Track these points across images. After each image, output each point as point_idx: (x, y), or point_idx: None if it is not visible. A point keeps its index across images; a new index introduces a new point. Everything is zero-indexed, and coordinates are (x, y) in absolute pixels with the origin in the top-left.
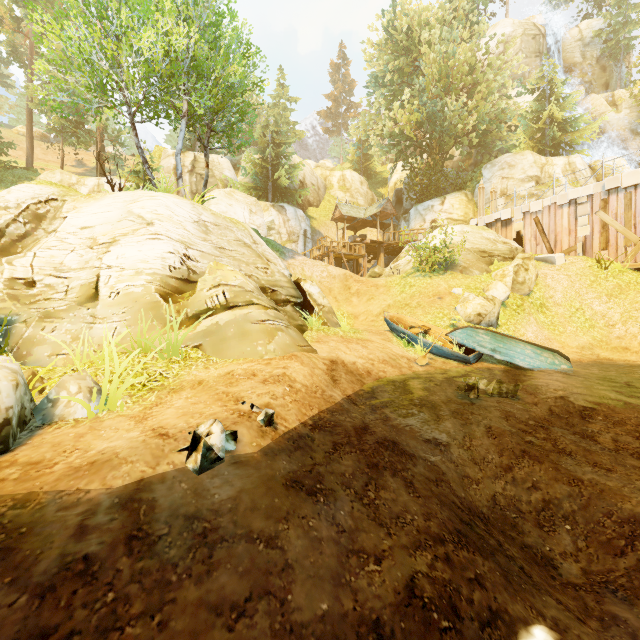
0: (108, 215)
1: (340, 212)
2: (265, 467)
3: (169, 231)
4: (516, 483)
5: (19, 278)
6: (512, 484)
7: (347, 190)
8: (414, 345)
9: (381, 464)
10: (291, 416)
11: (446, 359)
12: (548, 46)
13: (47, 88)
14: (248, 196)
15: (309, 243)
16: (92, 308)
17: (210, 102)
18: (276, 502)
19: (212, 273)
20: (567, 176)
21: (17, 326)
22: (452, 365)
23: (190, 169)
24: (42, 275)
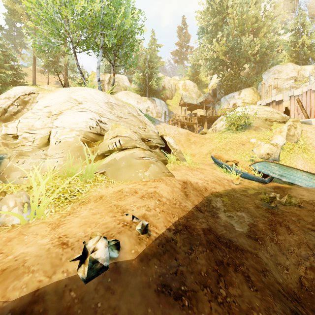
0: (59, 99)
1: (183, 101)
2: (140, 274)
3: (90, 107)
4: (313, 269)
5: (9, 134)
6: (310, 269)
7: (186, 90)
8: (229, 171)
9: (225, 261)
10: (160, 223)
11: (250, 180)
12: (299, 6)
13: (31, 36)
14: (136, 94)
15: (167, 118)
16: (45, 150)
17: (115, 39)
18: (149, 312)
19: (113, 129)
20: (314, 76)
21: (4, 160)
22: (255, 184)
23: (108, 82)
24: (22, 132)
